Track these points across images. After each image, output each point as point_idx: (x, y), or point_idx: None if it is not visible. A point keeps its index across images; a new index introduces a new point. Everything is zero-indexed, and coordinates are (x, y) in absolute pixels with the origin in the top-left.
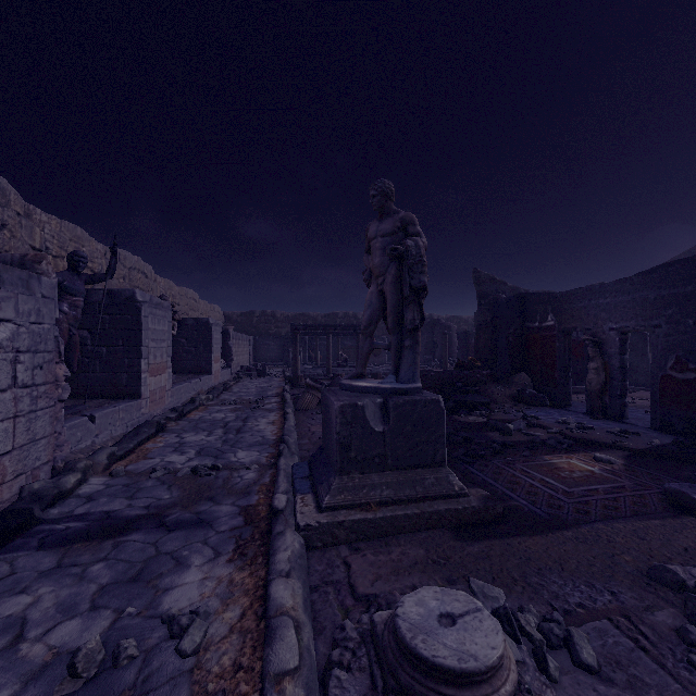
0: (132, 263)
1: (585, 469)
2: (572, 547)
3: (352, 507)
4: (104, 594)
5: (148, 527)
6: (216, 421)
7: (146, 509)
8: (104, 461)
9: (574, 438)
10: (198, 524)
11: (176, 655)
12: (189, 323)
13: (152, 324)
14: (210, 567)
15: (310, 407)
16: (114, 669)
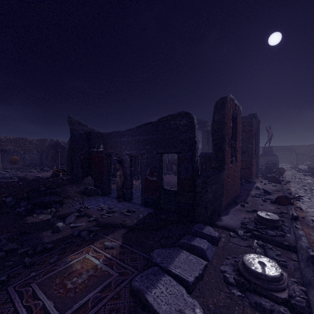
0: None
1: (92, 265)
2: None
3: None
4: None
5: None
6: None
7: None
8: None
9: (101, 224)
10: None
11: None
12: None
13: None
14: None
15: None
16: None
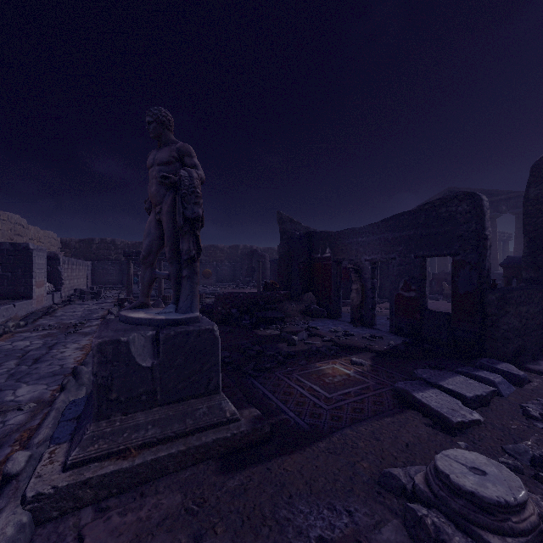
0: None
1: (344, 373)
2: (323, 461)
3: (107, 457)
4: None
5: None
6: (15, 350)
7: None
8: None
9: (340, 345)
10: None
11: None
12: (4, 248)
13: None
14: None
15: None
16: None
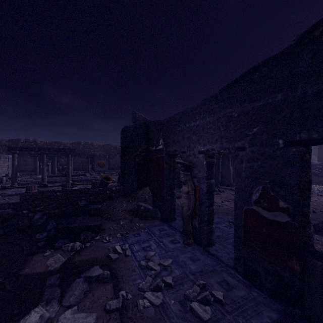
0: None
1: None
2: None
3: None
4: None
5: None
6: None
7: None
8: None
9: None
10: None
11: None
12: None
13: None
14: None
15: None
16: None
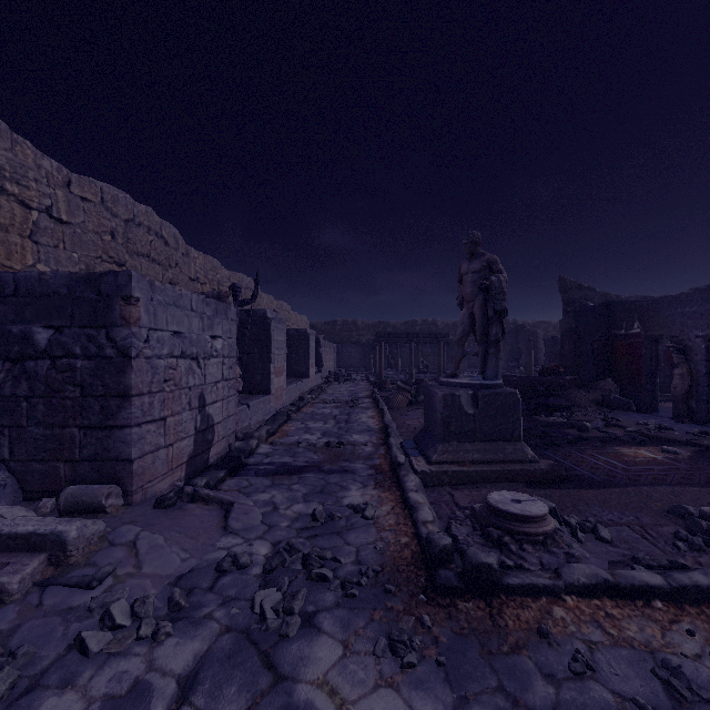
0: (246, 284)
1: (649, 456)
2: (616, 496)
3: (452, 463)
4: (308, 496)
5: (314, 471)
6: (326, 414)
7: (306, 463)
8: (265, 435)
9: (649, 436)
10: (345, 472)
11: (362, 519)
12: (291, 333)
13: (276, 336)
14: (363, 490)
15: (401, 406)
16: (333, 521)
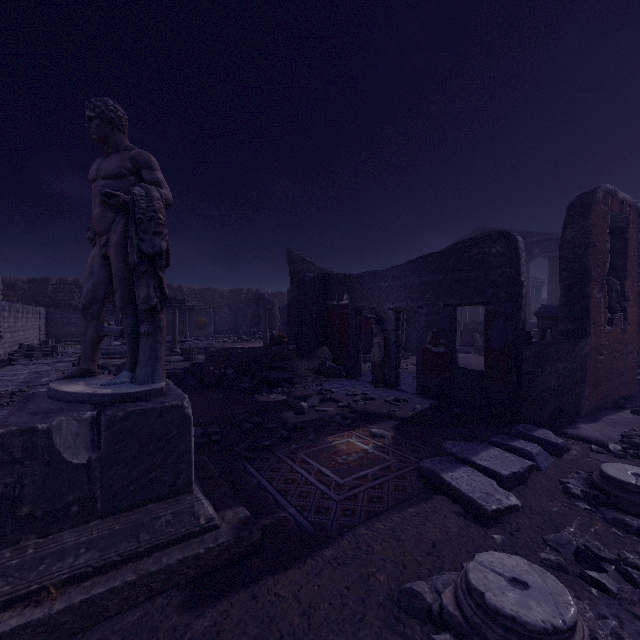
0: None
1: (361, 448)
2: (328, 577)
3: (9, 604)
4: None
5: None
6: None
7: None
8: None
9: (358, 412)
10: None
11: None
12: None
13: None
14: None
15: None
16: None
